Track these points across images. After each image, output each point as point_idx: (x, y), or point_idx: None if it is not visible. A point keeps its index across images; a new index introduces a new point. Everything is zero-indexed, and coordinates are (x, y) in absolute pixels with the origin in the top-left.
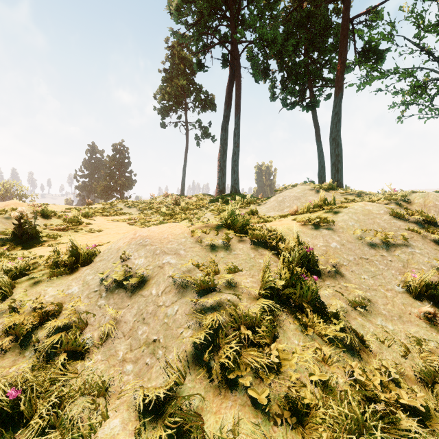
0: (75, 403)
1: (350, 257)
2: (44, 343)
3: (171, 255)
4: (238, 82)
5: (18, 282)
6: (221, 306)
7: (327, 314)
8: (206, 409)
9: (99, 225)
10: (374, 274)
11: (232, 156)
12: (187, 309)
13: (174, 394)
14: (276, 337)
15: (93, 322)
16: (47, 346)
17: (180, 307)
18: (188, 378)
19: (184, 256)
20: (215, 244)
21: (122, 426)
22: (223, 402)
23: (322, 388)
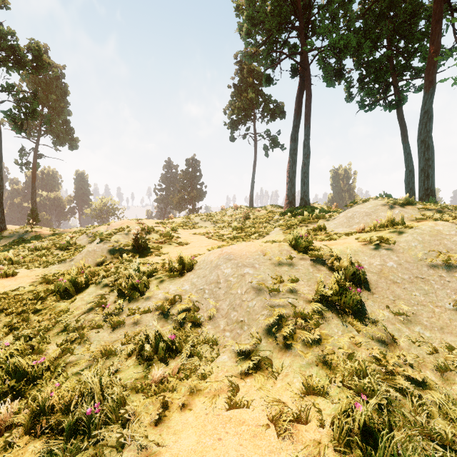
0: (201, 347)
1: (405, 276)
2: (179, 316)
3: (249, 267)
4: (308, 92)
5: (150, 281)
6: (284, 304)
7: (367, 318)
8: (274, 356)
9: (185, 239)
10: (427, 292)
11: (302, 168)
12: (262, 303)
13: (255, 348)
14: (321, 326)
15: (203, 307)
16: (178, 318)
17: (257, 302)
18: (264, 341)
19: (258, 268)
20: (281, 260)
21: (228, 358)
22: (284, 354)
23: (347, 356)
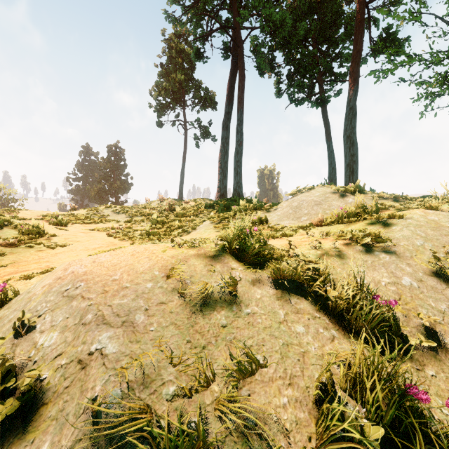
0: None
1: (441, 305)
2: None
3: (114, 328)
4: (241, 73)
5: None
6: None
7: None
8: None
9: (66, 237)
10: None
11: (235, 156)
12: None
13: None
14: None
15: None
16: None
17: None
18: None
19: (141, 328)
20: (211, 291)
21: None
22: None
23: None
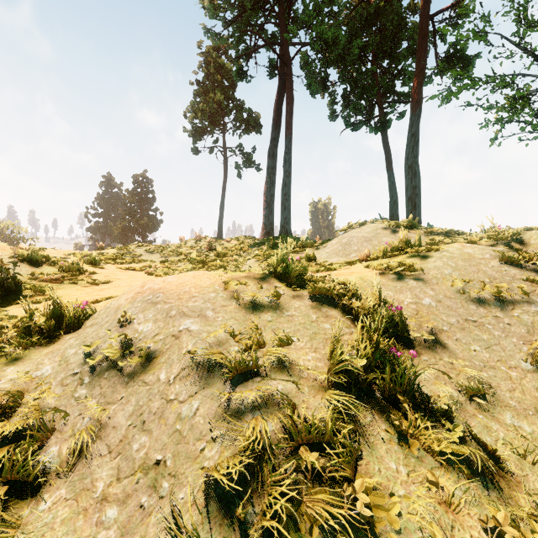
0: None
1: (452, 319)
2: None
3: (193, 318)
4: (289, 95)
5: None
6: (268, 403)
7: (433, 410)
8: None
9: (106, 275)
10: (489, 344)
11: (282, 188)
12: (213, 406)
13: None
14: (359, 457)
15: (64, 426)
16: None
17: (201, 404)
18: None
19: (212, 319)
20: (259, 301)
21: None
22: None
23: None
